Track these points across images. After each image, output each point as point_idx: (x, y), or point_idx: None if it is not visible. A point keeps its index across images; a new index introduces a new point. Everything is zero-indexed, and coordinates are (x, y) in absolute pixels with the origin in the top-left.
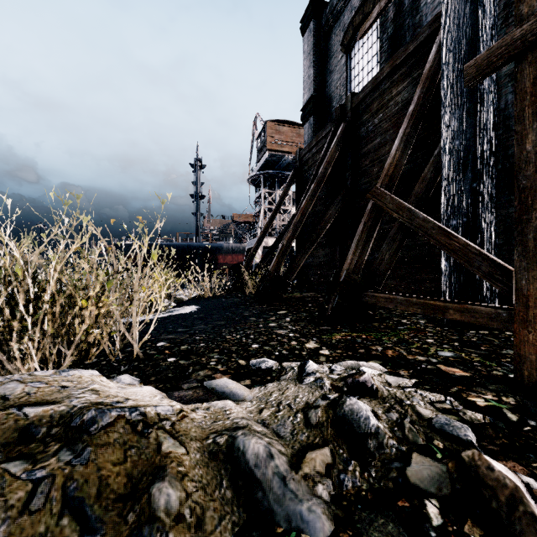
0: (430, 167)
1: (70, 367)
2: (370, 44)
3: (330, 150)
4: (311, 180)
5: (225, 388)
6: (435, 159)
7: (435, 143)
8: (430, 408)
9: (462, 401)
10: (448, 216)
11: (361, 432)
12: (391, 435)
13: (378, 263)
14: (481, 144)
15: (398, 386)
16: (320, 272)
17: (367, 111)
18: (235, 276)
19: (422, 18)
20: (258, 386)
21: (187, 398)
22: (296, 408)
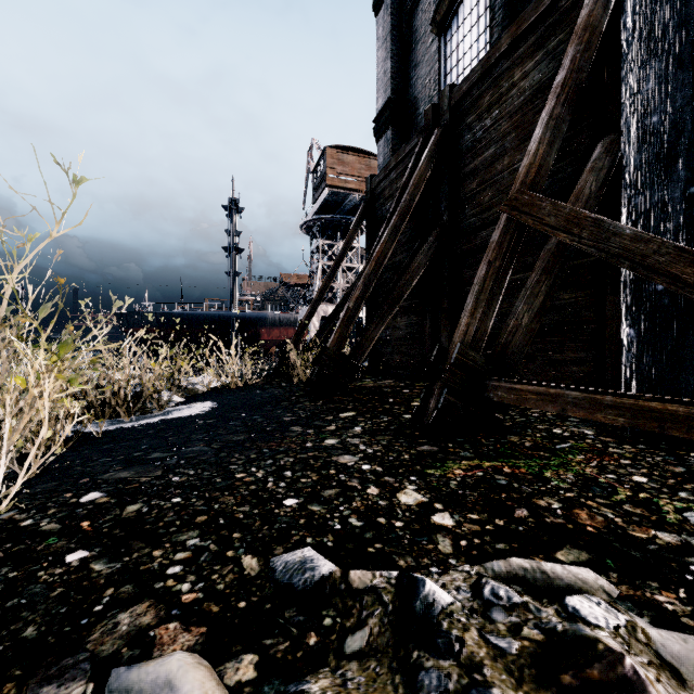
0: (587, 177)
1: None
2: (475, 19)
3: (418, 168)
4: (390, 214)
5: None
6: (596, 164)
7: (588, 145)
8: None
9: None
10: None
11: None
12: None
13: (511, 332)
14: None
15: None
16: (402, 350)
17: (473, 109)
18: (279, 356)
19: None
20: (274, 693)
21: None
22: None
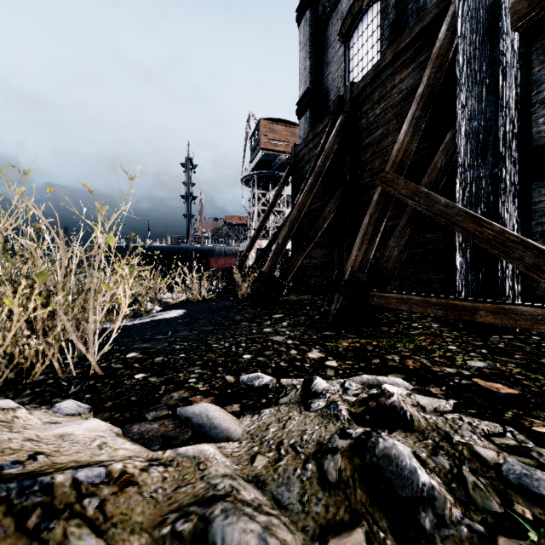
0: (439, 156)
1: (3, 389)
2: (370, 33)
3: (328, 143)
4: (308, 175)
5: (204, 419)
6: (446, 147)
7: (444, 131)
8: (489, 446)
9: (528, 433)
10: (464, 206)
11: (407, 496)
12: (452, 500)
13: (386, 261)
14: (503, 124)
15: (434, 410)
16: (317, 273)
17: (367, 101)
18: (227, 278)
19: (427, 2)
20: (249, 413)
21: (150, 434)
22: (304, 452)
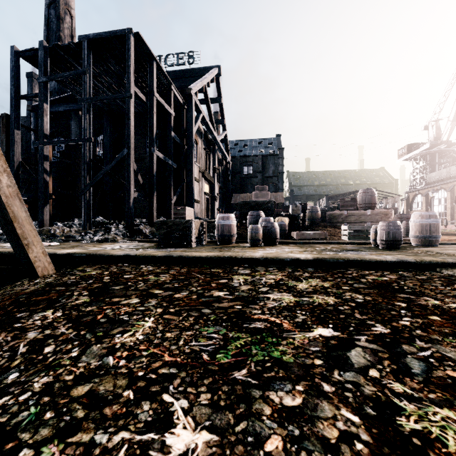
0: None
1: None
2: None
3: None
4: None
5: None
6: None
7: None
8: None
9: None
10: None
11: None
12: None
13: None
14: None
15: None
16: None
17: None
18: None
19: None
20: None
21: None
22: None
